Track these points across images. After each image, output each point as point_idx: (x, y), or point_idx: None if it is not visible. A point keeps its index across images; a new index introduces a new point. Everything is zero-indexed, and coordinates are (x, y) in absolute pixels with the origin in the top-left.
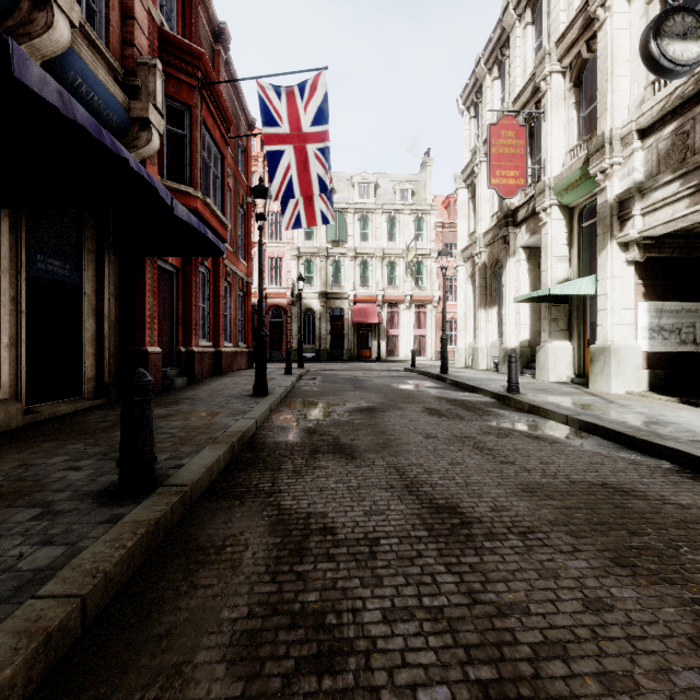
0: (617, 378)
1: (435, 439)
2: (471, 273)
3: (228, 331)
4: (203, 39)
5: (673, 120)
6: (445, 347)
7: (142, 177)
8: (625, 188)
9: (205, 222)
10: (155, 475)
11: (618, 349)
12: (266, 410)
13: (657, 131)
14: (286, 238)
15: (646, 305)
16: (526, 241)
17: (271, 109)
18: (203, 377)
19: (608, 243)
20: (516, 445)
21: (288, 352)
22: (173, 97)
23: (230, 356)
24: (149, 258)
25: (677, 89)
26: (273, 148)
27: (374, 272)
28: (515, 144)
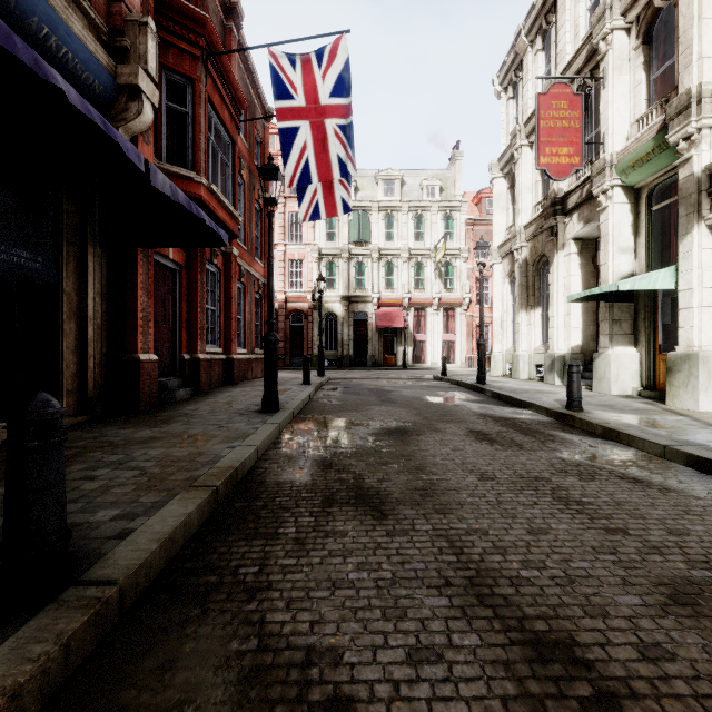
0: (707, 393)
1: (494, 481)
2: (510, 272)
3: (242, 337)
4: (213, 14)
5: None
6: (483, 353)
7: (109, 136)
8: None
9: (211, 213)
10: (81, 553)
11: (708, 357)
12: (272, 432)
13: None
14: (306, 240)
15: None
16: (578, 231)
17: (285, 82)
18: (212, 388)
19: (694, 226)
20: (614, 495)
21: (306, 360)
22: (173, 69)
23: (244, 363)
24: (142, 251)
25: None
26: (287, 126)
27: (400, 274)
28: (569, 117)
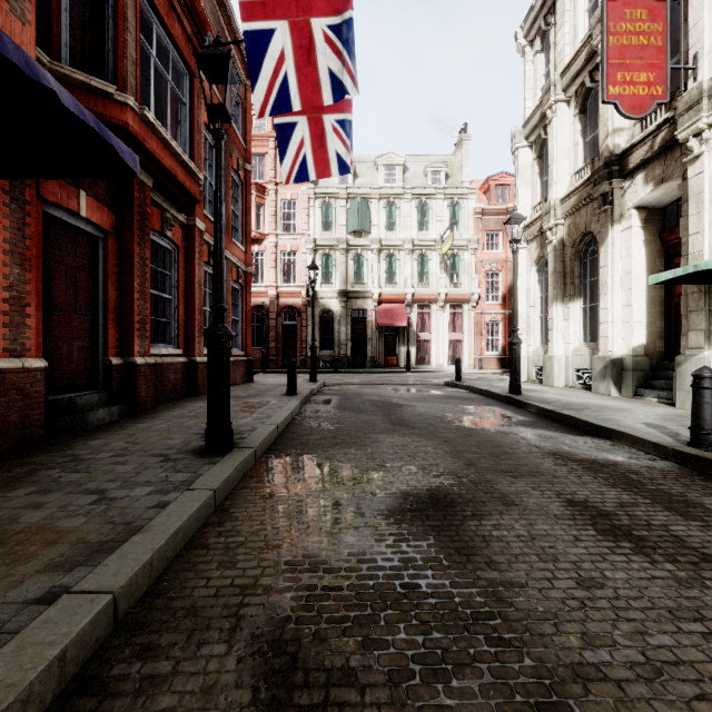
0: None
1: None
2: (538, 257)
3: None
4: None
5: None
6: (517, 355)
7: None
8: None
9: (150, 158)
10: None
11: None
12: (190, 519)
13: None
14: (300, 229)
15: None
16: (645, 196)
17: None
18: (164, 401)
19: None
20: None
21: (290, 363)
22: None
23: None
24: (7, 191)
25: None
26: (256, 27)
27: (402, 267)
28: (648, 30)
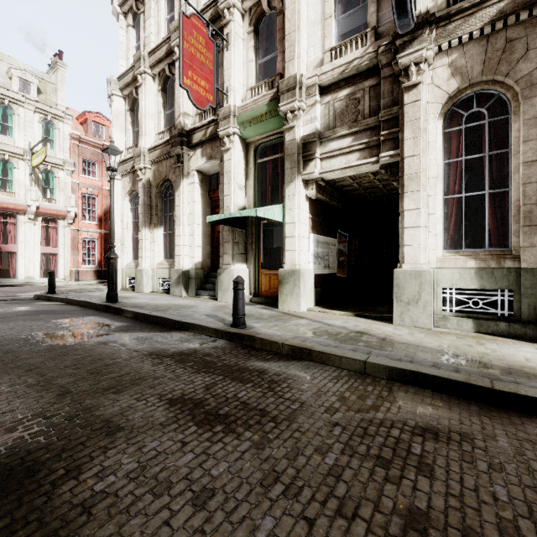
0: (304, 298)
1: None
2: (131, 190)
3: None
4: None
5: (347, 87)
6: (114, 268)
7: None
8: (308, 133)
9: None
10: None
11: (304, 272)
12: None
13: (334, 92)
14: None
15: (313, 236)
16: (202, 164)
17: None
18: None
19: (296, 177)
20: (499, 497)
21: None
22: None
23: None
24: None
25: (355, 60)
26: None
27: None
28: (206, 54)
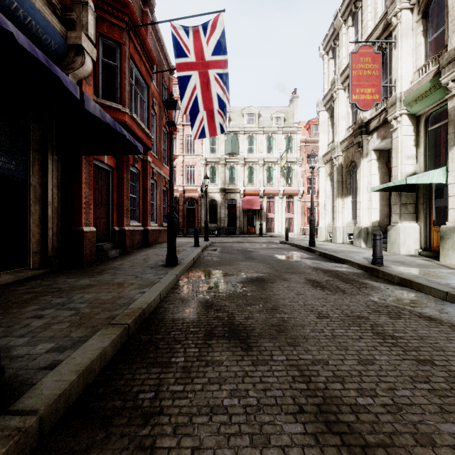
0: None
1: (328, 319)
2: (330, 172)
3: (154, 215)
4: (134, 2)
5: None
6: (313, 226)
7: (55, 74)
8: None
9: (133, 133)
10: (17, 382)
11: None
12: (171, 281)
13: None
14: (197, 152)
15: None
16: (377, 145)
17: (182, 45)
18: (134, 249)
19: None
20: (417, 331)
21: (196, 230)
22: (106, 36)
23: (155, 232)
24: (85, 158)
25: None
26: (183, 74)
27: (257, 174)
28: (371, 68)
